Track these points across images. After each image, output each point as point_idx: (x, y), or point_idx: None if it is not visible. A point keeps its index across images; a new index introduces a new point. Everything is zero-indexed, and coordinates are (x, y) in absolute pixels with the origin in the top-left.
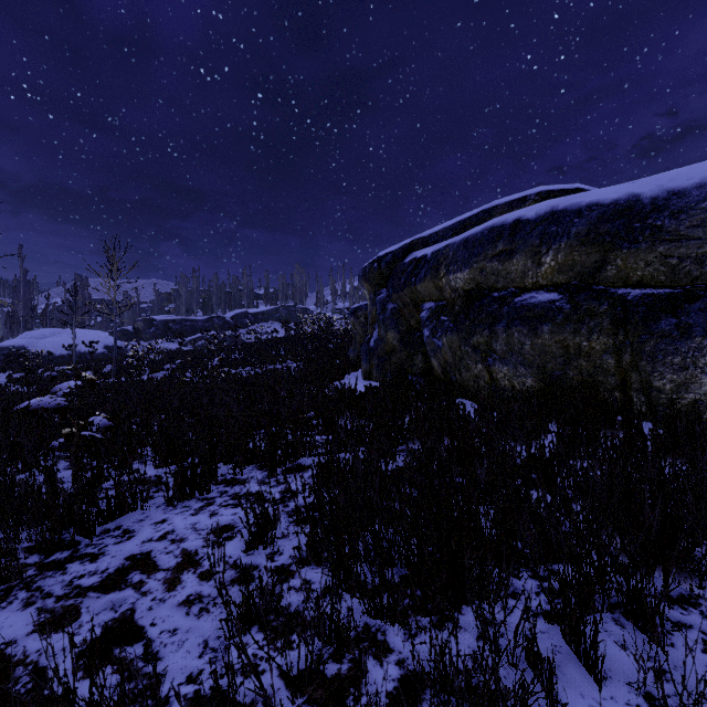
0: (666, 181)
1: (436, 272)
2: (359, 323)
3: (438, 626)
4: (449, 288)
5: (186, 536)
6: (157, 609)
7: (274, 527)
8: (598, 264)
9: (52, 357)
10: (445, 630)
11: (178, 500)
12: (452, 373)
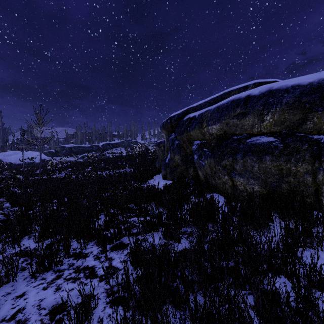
0: None
1: (201, 125)
2: (161, 149)
3: None
4: (208, 133)
5: (29, 316)
6: None
7: (89, 321)
8: (301, 120)
9: (14, 164)
10: None
11: (39, 273)
12: (210, 179)
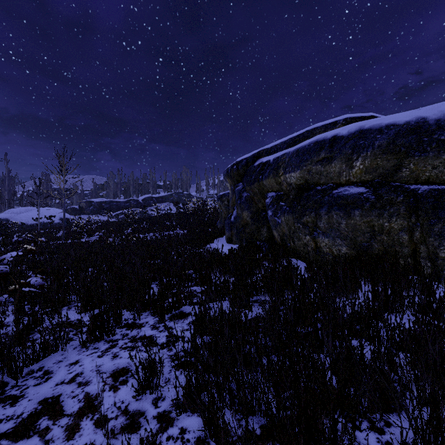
0: None
1: (277, 172)
2: (224, 205)
3: None
4: (285, 183)
5: (90, 379)
6: None
7: (158, 377)
8: (395, 167)
9: (25, 225)
10: None
11: (90, 343)
12: (288, 241)
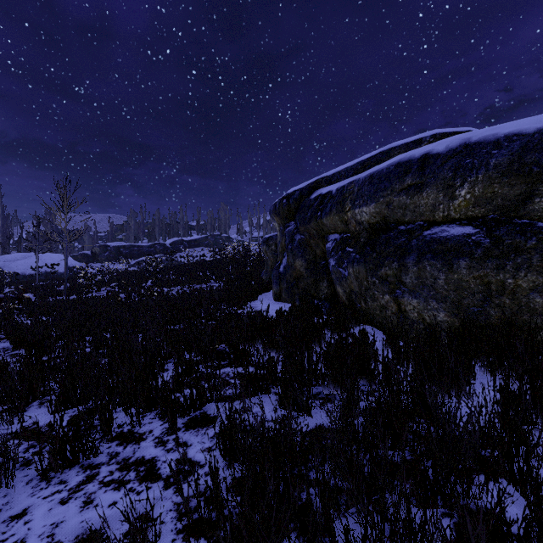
0: None
1: (342, 206)
2: (270, 250)
3: None
4: (354, 222)
5: None
6: None
7: None
8: (523, 196)
9: (23, 276)
10: None
11: (56, 471)
12: (357, 301)
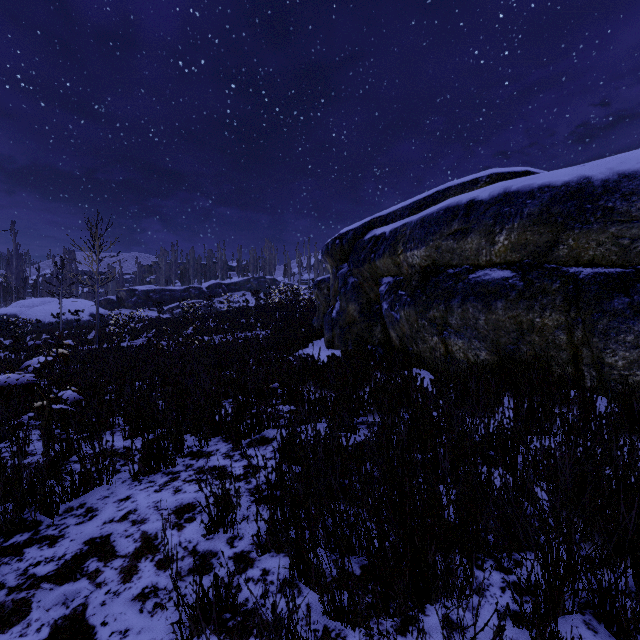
0: (616, 164)
1: (394, 249)
2: (322, 294)
3: (401, 631)
4: (406, 265)
5: (147, 516)
6: (110, 604)
7: (234, 511)
8: (550, 244)
9: (41, 324)
10: (409, 635)
11: (144, 475)
12: (409, 345)
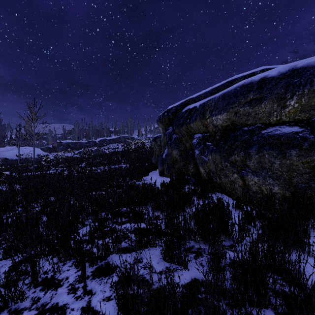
0: None
1: (203, 115)
2: (157, 144)
3: None
4: (211, 125)
5: None
6: None
7: None
8: None
9: (11, 160)
10: None
11: None
12: (214, 177)
